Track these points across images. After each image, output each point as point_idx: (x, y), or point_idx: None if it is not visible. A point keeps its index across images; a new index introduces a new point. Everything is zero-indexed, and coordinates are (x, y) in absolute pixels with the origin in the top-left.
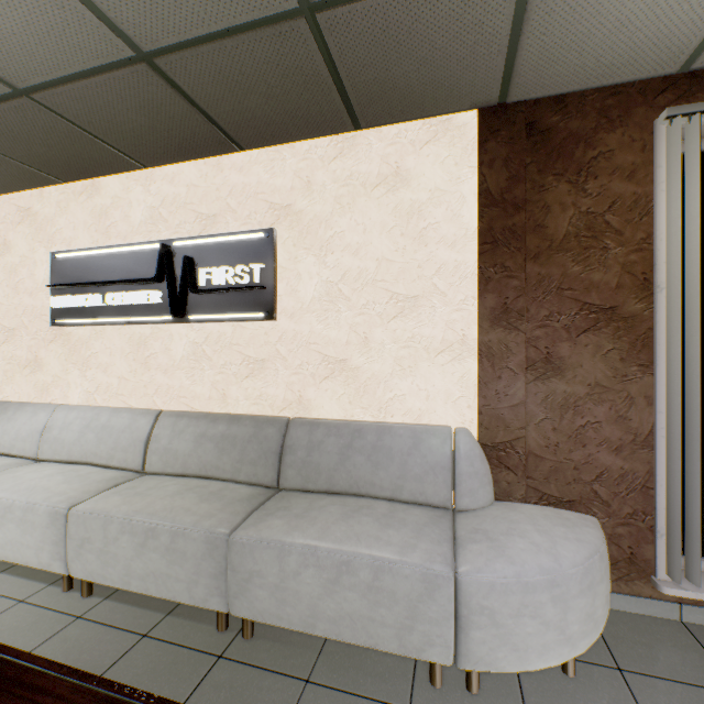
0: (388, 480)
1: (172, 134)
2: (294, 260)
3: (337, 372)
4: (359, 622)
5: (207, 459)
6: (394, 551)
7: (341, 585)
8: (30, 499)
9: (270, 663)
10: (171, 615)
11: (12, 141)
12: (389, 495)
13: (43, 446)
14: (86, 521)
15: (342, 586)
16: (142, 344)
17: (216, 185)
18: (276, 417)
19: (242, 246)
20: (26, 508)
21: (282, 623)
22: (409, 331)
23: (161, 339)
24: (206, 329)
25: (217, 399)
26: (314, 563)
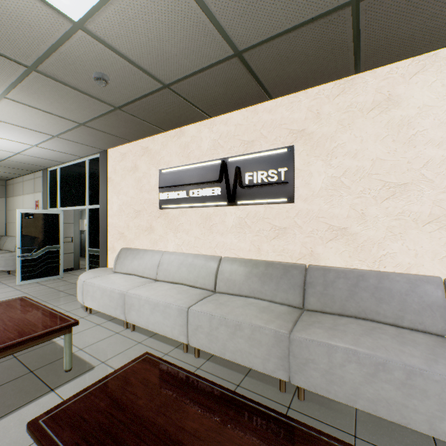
0: (390, 311)
1: (233, 96)
2: (306, 164)
3: (339, 236)
4: (393, 405)
5: (254, 286)
6: (420, 361)
7: (378, 378)
8: (166, 301)
9: (323, 419)
10: (247, 376)
11: (151, 113)
12: (392, 322)
13: (159, 273)
14: (198, 316)
15: (379, 379)
16: (208, 218)
17: (253, 123)
18: (297, 264)
19: (271, 158)
20: (165, 305)
21: (329, 395)
22: (399, 208)
23: (219, 215)
24: (247, 209)
25: (254, 251)
26: (355, 360)
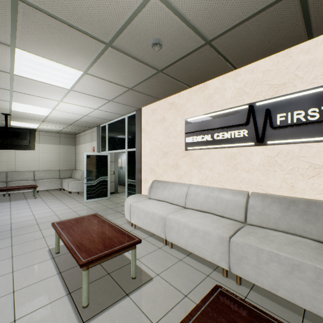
0: None
1: (269, 42)
2: None
3: None
4: None
5: (293, 223)
6: None
7: None
8: (205, 228)
9: None
10: (305, 319)
11: (184, 71)
12: None
13: (187, 201)
14: (242, 247)
15: None
16: (231, 157)
17: (284, 66)
18: None
19: (311, 97)
20: (205, 232)
21: None
22: None
23: (244, 155)
24: (276, 148)
25: (285, 188)
26: None
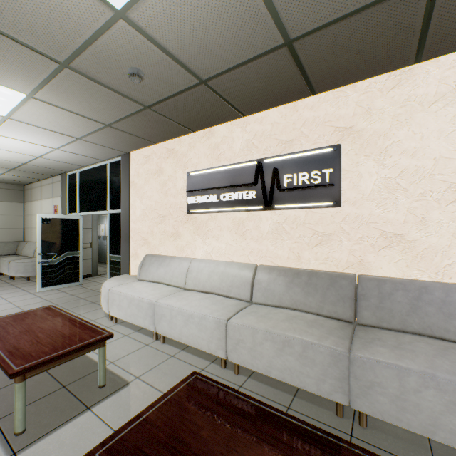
0: None
1: (273, 92)
2: (355, 164)
3: (394, 243)
4: None
5: (296, 298)
6: None
7: None
8: (201, 312)
9: (394, 451)
10: (296, 397)
11: (181, 112)
12: None
13: (188, 281)
14: (239, 329)
15: None
16: (240, 224)
17: (292, 120)
18: (345, 273)
19: (314, 158)
20: (201, 317)
21: (399, 423)
22: None
23: (253, 220)
24: (285, 214)
25: (293, 259)
26: (433, 386)
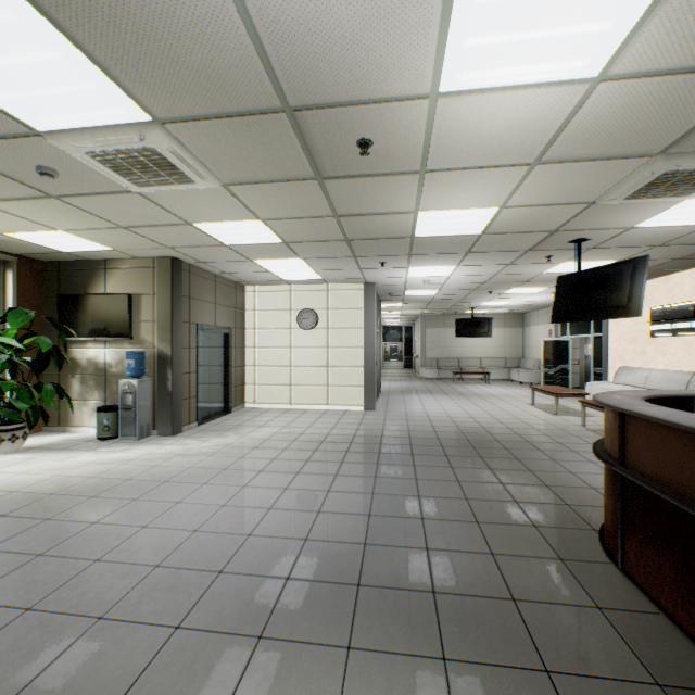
0: None
1: (694, 263)
2: None
3: None
4: None
5: None
6: None
7: None
8: None
9: None
10: None
11: None
12: None
13: (645, 383)
14: None
15: None
16: (687, 345)
17: None
18: None
19: None
20: None
21: None
22: None
23: None
24: None
25: None
26: None
